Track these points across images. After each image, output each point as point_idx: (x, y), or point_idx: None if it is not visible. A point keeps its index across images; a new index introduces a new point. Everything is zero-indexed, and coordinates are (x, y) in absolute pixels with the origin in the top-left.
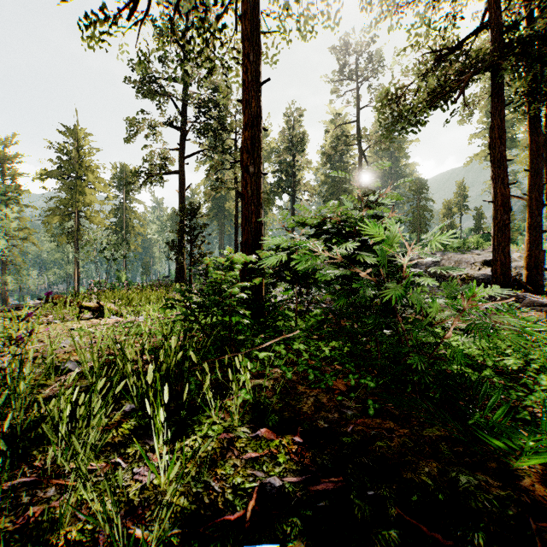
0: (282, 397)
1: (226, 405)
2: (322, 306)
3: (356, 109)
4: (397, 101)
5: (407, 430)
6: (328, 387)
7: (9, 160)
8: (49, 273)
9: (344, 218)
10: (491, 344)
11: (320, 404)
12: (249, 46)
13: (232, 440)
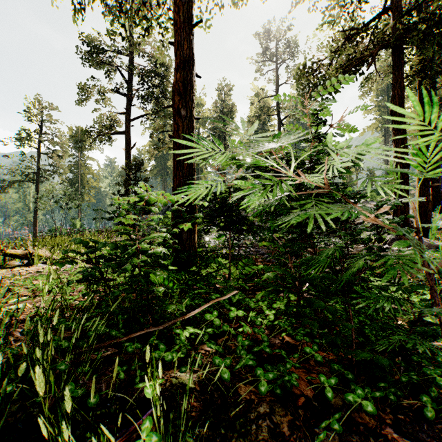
0: (215, 421)
1: None
2: (251, 249)
3: (276, 86)
4: (313, 73)
5: None
6: (285, 389)
7: None
8: (11, 221)
9: (289, 151)
10: None
11: (279, 440)
12: None
13: None
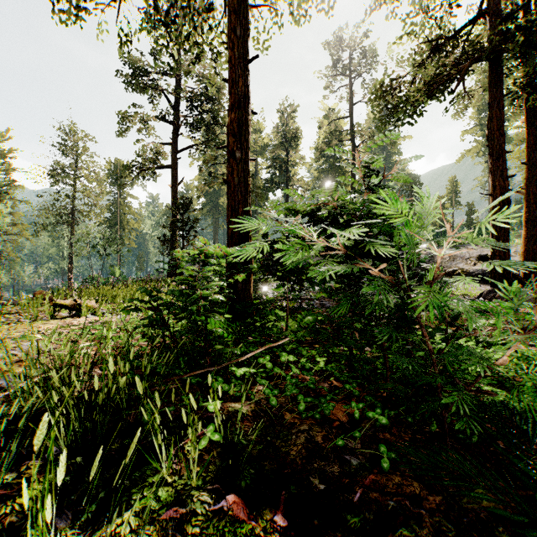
0: (263, 433)
1: (186, 450)
2: (316, 302)
3: (350, 105)
4: (392, 92)
5: (439, 496)
6: (324, 416)
7: (3, 155)
8: (43, 268)
9: (341, 203)
10: (517, 354)
11: (313, 446)
12: (236, 20)
13: (181, 520)
